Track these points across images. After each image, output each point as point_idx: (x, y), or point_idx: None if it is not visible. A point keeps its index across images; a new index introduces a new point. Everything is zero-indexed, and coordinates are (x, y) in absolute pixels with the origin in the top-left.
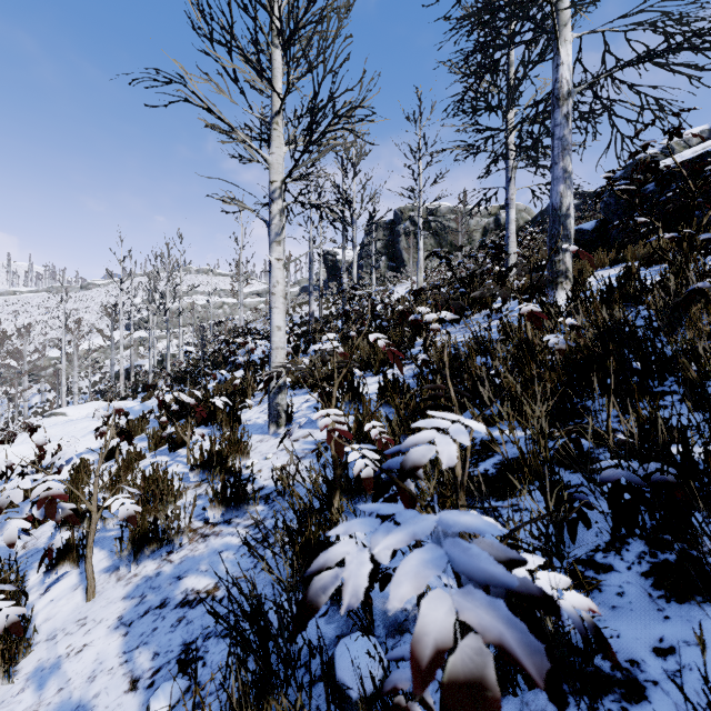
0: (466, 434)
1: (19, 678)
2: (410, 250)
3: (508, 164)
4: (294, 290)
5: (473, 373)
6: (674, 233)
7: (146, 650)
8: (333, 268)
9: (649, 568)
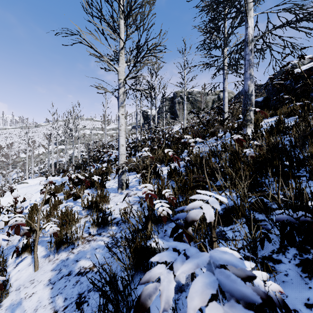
0: (217, 203)
1: (2, 308)
2: (180, 110)
3: (224, 72)
4: (129, 127)
5: (211, 166)
6: (301, 103)
7: (61, 296)
8: (146, 118)
9: (299, 262)
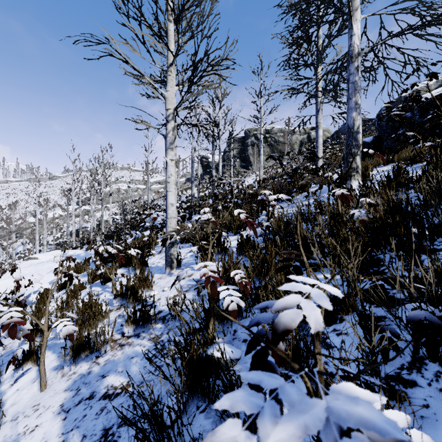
0: (326, 299)
1: None
2: (254, 155)
3: (317, 101)
4: (182, 180)
5: (302, 235)
6: (432, 143)
7: (77, 432)
8: (206, 166)
9: None
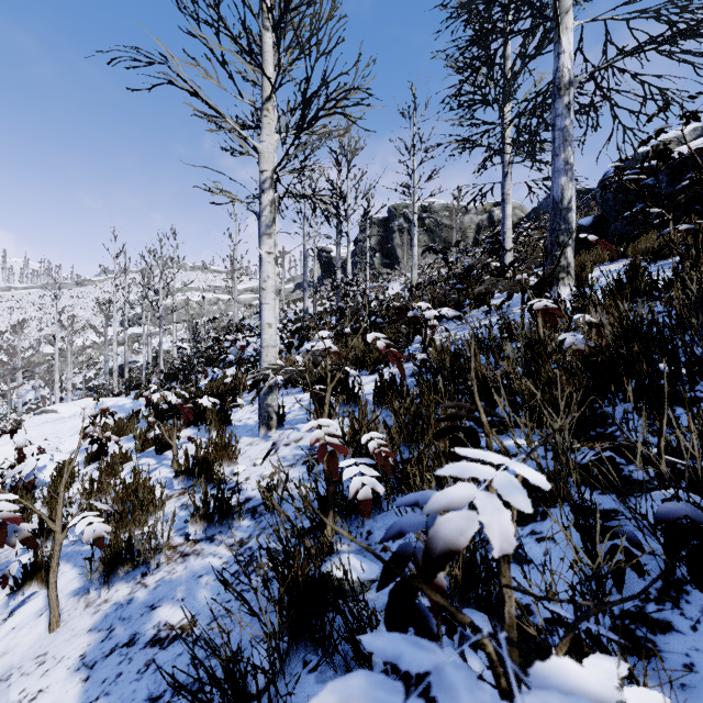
0: (522, 493)
1: None
2: (404, 247)
3: (504, 159)
4: (289, 287)
5: (479, 375)
6: (690, 225)
7: None
8: (328, 264)
9: None
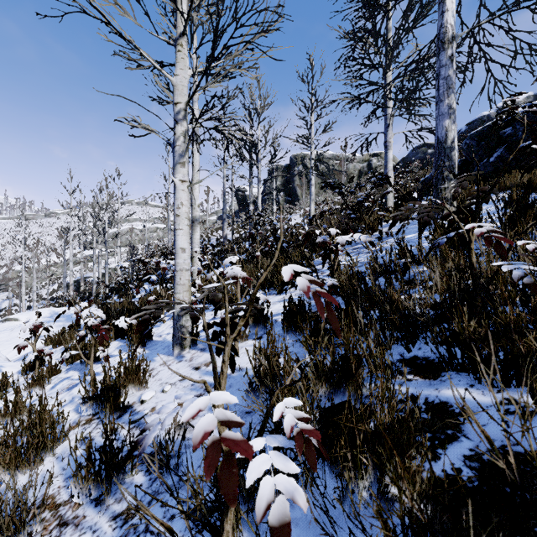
0: None
1: None
2: (303, 187)
3: (386, 113)
4: (213, 218)
5: (400, 306)
6: None
7: None
8: (243, 201)
9: None
